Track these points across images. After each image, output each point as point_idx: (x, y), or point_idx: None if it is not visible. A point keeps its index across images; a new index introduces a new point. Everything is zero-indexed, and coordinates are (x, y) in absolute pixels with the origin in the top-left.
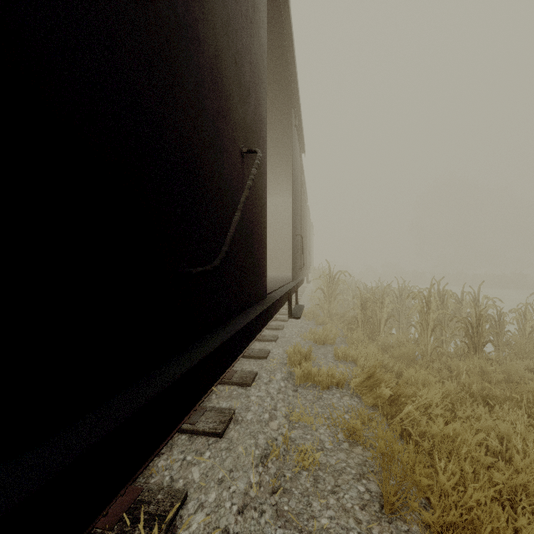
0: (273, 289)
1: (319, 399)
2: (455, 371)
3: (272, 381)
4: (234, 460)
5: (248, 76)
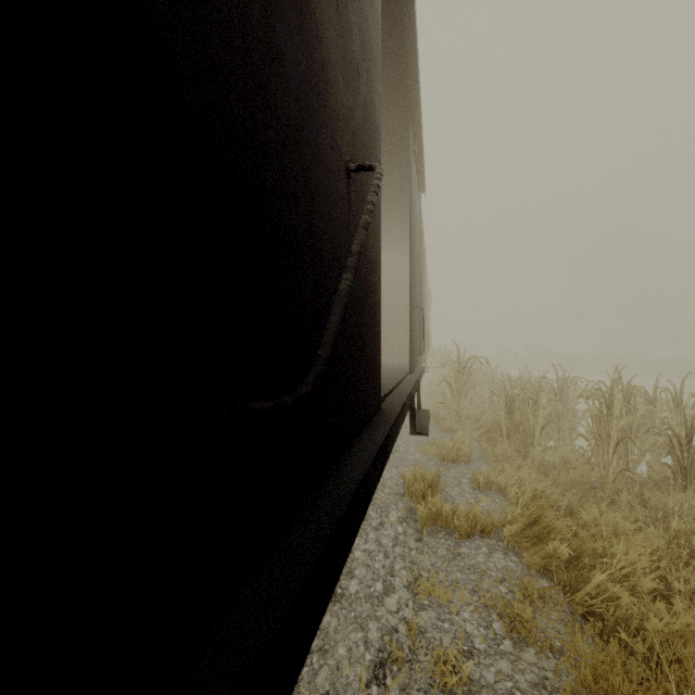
0: (387, 390)
1: (456, 555)
2: (659, 512)
3: (384, 525)
4: (332, 673)
5: (356, 44)
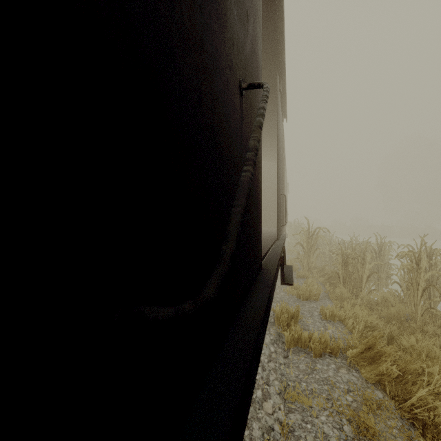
0: (263, 253)
1: (313, 370)
2: None
3: None
4: None
5: None
